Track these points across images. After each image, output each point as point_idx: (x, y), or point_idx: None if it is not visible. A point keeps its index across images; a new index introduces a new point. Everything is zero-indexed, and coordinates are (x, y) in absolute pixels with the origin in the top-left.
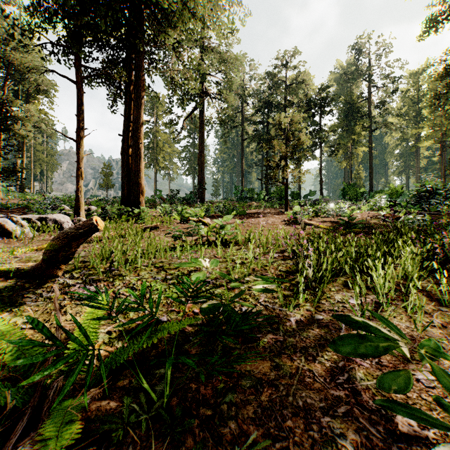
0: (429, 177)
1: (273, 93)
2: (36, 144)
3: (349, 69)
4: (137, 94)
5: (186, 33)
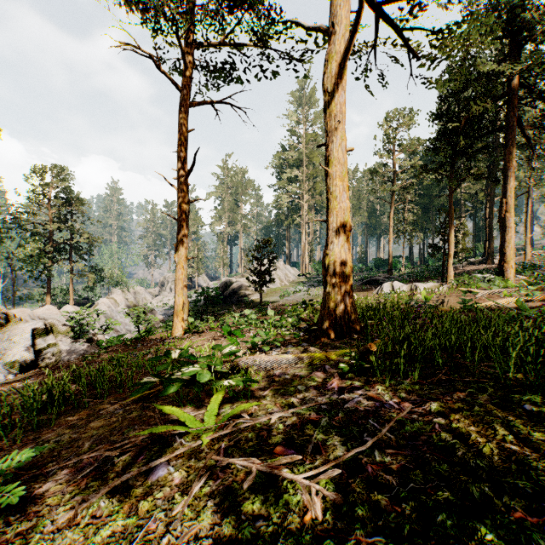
0: None
1: None
2: None
3: None
4: (503, 171)
5: None
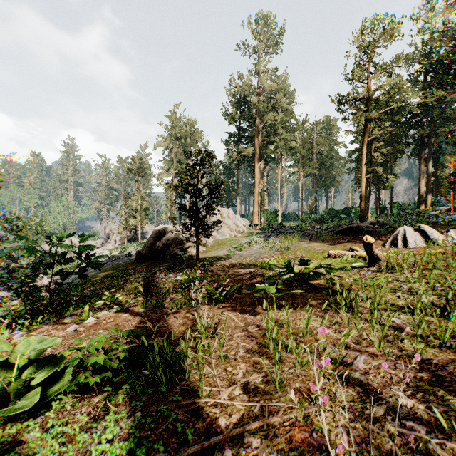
0: None
1: None
2: None
3: None
4: None
5: None
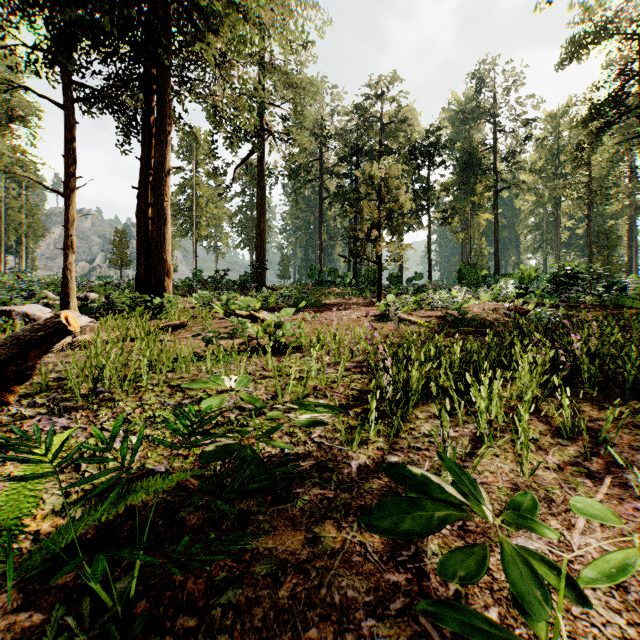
0: (571, 256)
1: (364, 134)
2: (10, 198)
3: (469, 105)
4: (160, 128)
5: (236, 42)
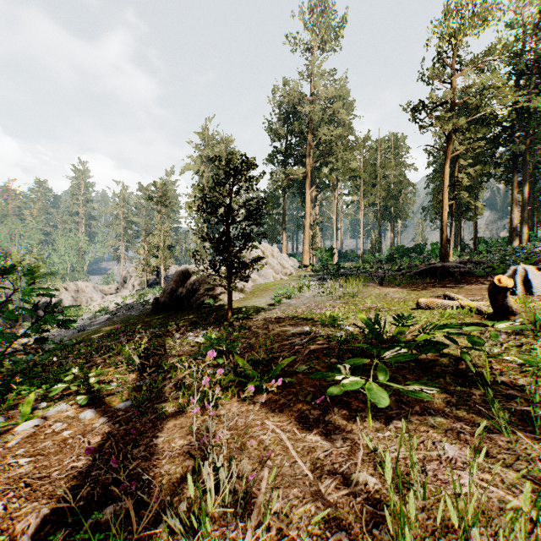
0: None
1: None
2: None
3: None
4: None
5: None
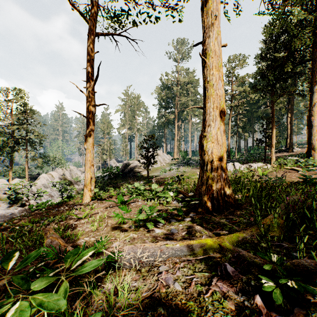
0: None
1: None
2: None
3: None
4: (310, 88)
5: None
